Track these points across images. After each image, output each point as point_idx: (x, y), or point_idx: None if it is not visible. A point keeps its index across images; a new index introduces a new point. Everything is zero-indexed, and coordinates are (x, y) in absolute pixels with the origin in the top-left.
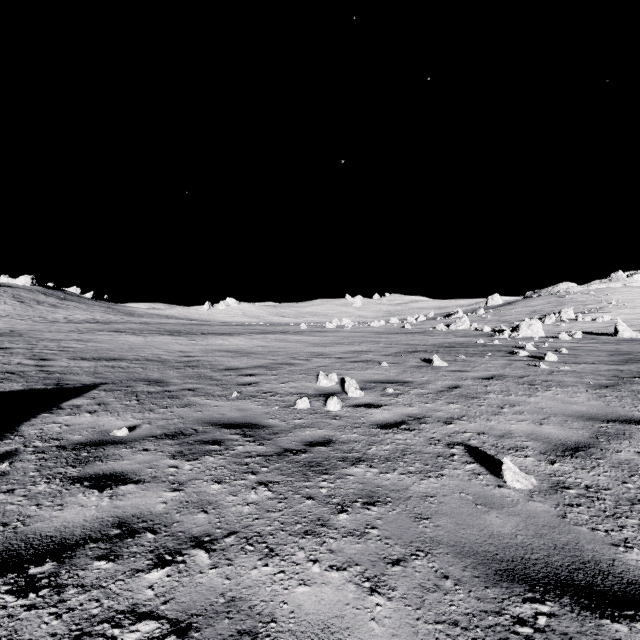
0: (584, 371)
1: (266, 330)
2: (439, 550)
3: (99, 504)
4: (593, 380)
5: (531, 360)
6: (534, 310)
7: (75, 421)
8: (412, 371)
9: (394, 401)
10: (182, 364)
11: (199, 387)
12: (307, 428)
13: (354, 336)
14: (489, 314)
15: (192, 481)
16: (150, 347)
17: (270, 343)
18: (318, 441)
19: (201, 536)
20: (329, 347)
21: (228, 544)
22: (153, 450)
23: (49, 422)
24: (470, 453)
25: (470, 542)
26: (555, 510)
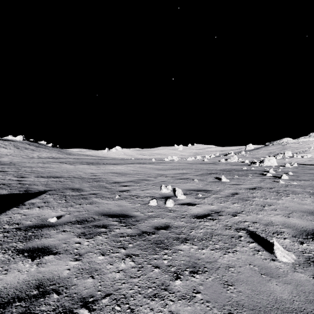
0: (305, 185)
1: (135, 162)
2: (244, 313)
3: (29, 270)
4: (311, 190)
5: (274, 178)
6: (270, 152)
7: (30, 212)
8: (211, 184)
9: (202, 201)
10: (91, 180)
11: (99, 192)
12: (155, 218)
13: (179, 165)
14: (247, 154)
15: (87, 253)
16: (76, 171)
17: (137, 169)
18: (161, 226)
19: (87, 297)
20: (166, 171)
21: (104, 304)
22: (68, 231)
23: (15, 213)
24: (250, 235)
25: (263, 306)
26: (313, 280)
